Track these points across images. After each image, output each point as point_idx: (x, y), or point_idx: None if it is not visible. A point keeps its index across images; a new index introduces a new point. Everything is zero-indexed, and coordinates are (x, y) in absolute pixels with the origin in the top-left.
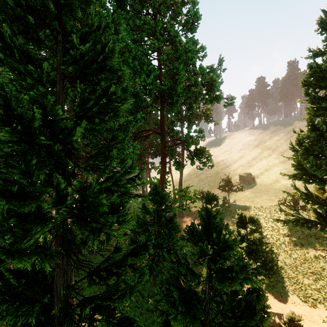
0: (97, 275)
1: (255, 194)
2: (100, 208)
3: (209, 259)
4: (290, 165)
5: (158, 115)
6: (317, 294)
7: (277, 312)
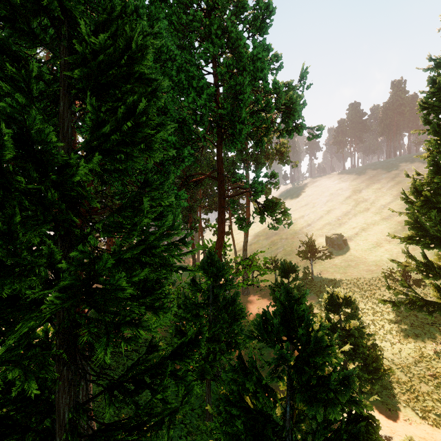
0: (121, 388)
1: (348, 263)
2: (120, 293)
3: (290, 367)
4: (396, 222)
5: (214, 154)
6: (440, 406)
7: (384, 433)
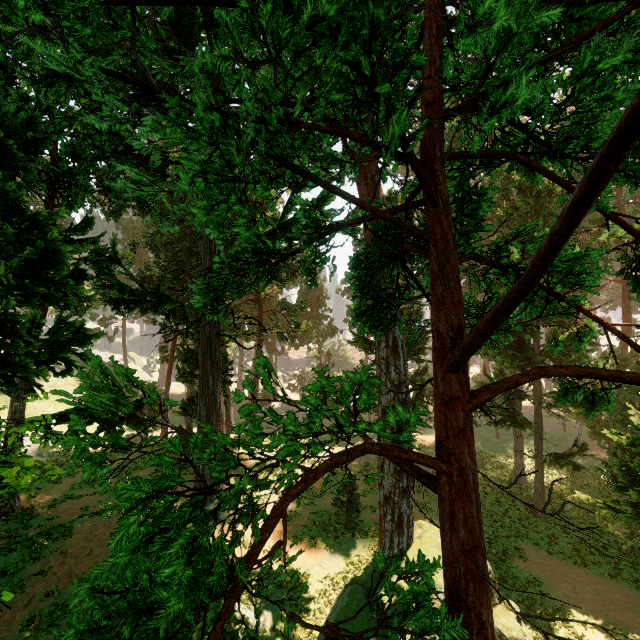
0: None
1: None
2: None
3: None
4: None
5: None
6: None
7: None
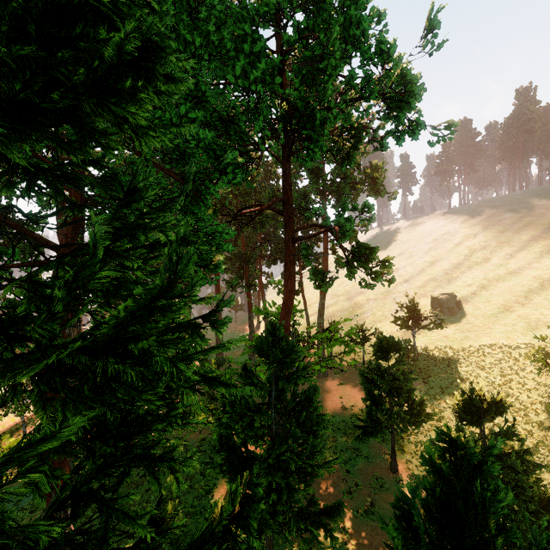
0: None
1: (464, 335)
2: None
3: None
4: (530, 278)
5: (279, 187)
6: None
7: None
